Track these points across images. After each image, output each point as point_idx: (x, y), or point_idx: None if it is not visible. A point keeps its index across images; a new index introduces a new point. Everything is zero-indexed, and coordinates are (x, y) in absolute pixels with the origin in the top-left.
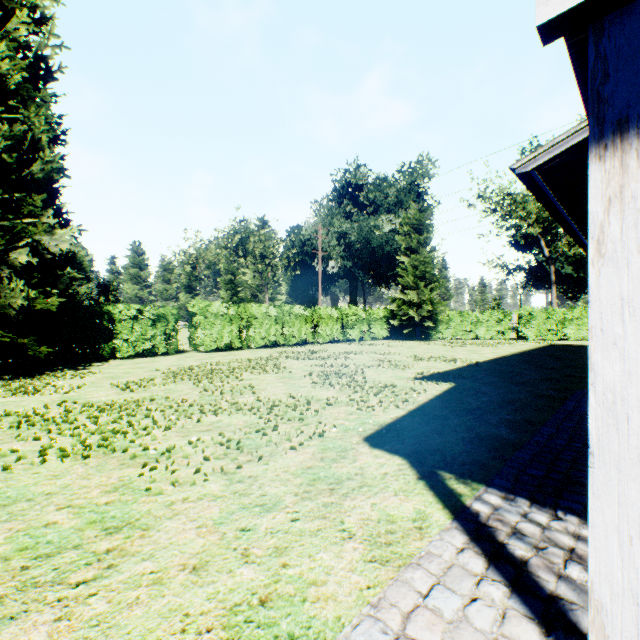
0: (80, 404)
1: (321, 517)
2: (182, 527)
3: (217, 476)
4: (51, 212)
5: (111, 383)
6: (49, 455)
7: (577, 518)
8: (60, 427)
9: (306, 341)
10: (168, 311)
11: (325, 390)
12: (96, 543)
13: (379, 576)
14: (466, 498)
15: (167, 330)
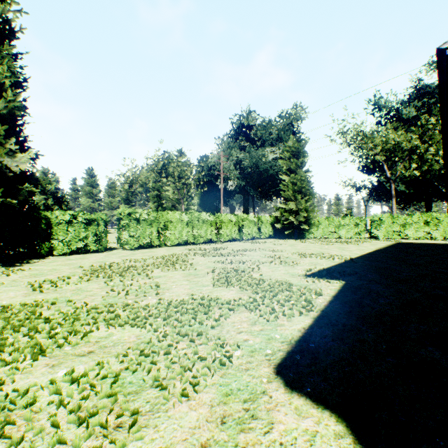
0: None
1: None
2: None
3: None
4: (13, 140)
5: (28, 282)
6: None
7: None
8: None
9: (211, 240)
10: (98, 216)
11: (226, 289)
12: None
13: None
14: None
15: (97, 232)
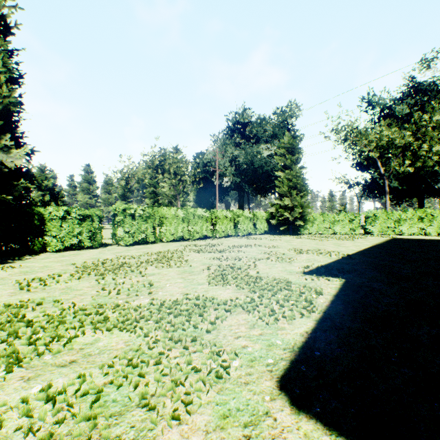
0: None
1: None
2: None
3: None
4: (9, 136)
5: (16, 280)
6: None
7: None
8: None
9: (206, 236)
10: (93, 212)
11: (222, 288)
12: None
13: None
14: None
15: (92, 228)
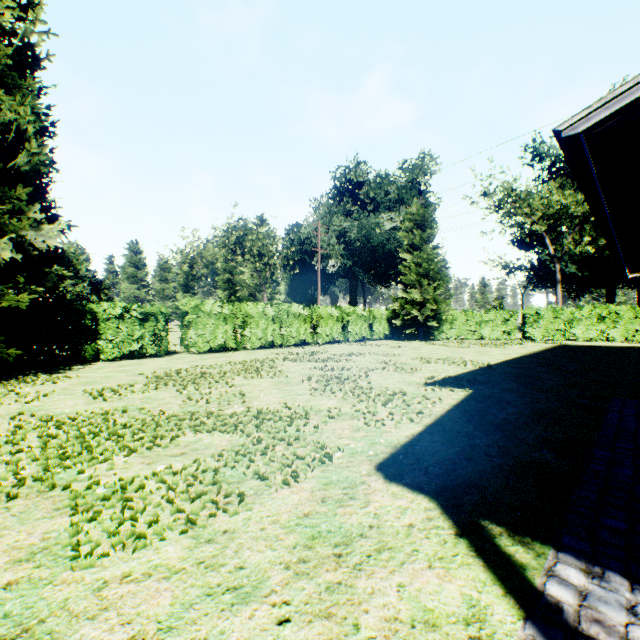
0: (38, 417)
1: (324, 615)
2: (106, 639)
3: (179, 531)
4: (38, 207)
5: (84, 390)
6: None
7: None
8: None
9: (305, 341)
10: (157, 310)
11: (326, 398)
12: None
13: None
14: (533, 573)
15: (156, 330)
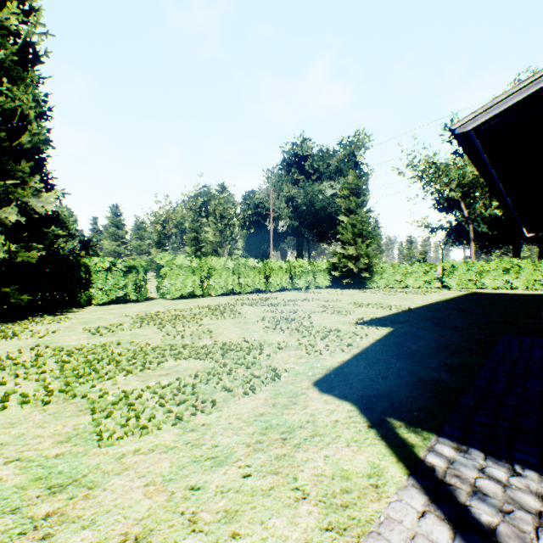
0: (52, 348)
1: (273, 472)
2: (129, 485)
3: (171, 424)
4: (38, 178)
5: (83, 328)
6: (11, 401)
7: (536, 473)
8: (27, 371)
9: (259, 290)
10: (138, 263)
11: (276, 334)
12: (36, 506)
13: None
14: (419, 449)
15: (137, 280)
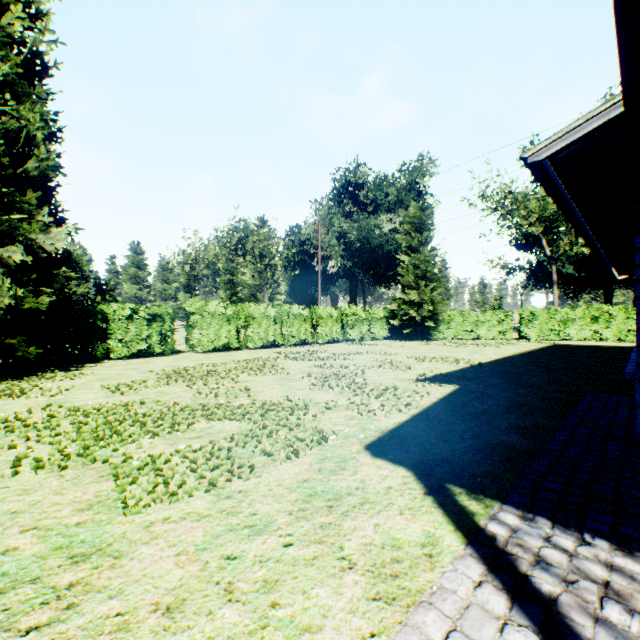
0: (66, 408)
1: (317, 541)
2: (159, 554)
3: (204, 491)
4: (46, 210)
5: (101, 385)
6: (23, 466)
7: (607, 543)
8: (40, 434)
9: (305, 341)
10: (164, 311)
11: (324, 393)
12: (58, 575)
13: (385, 619)
14: (480, 517)
15: (163, 330)
